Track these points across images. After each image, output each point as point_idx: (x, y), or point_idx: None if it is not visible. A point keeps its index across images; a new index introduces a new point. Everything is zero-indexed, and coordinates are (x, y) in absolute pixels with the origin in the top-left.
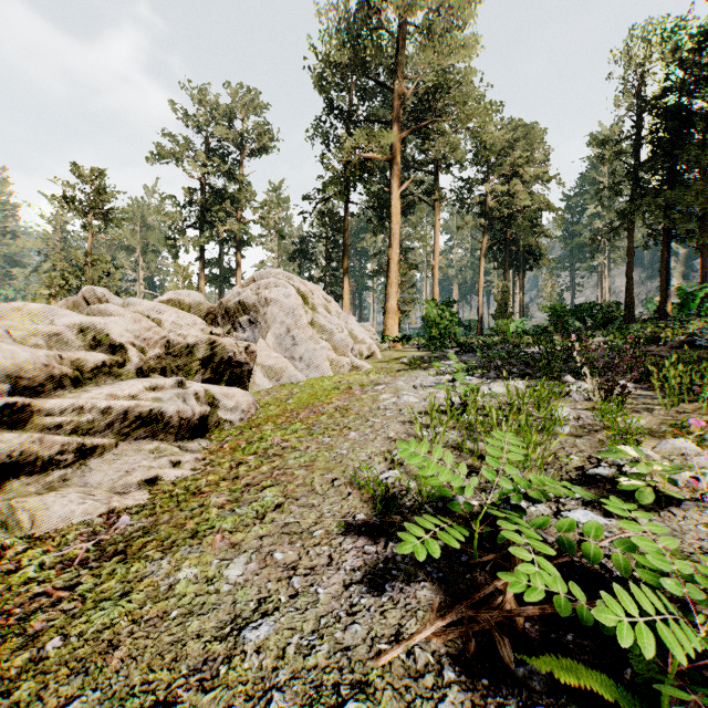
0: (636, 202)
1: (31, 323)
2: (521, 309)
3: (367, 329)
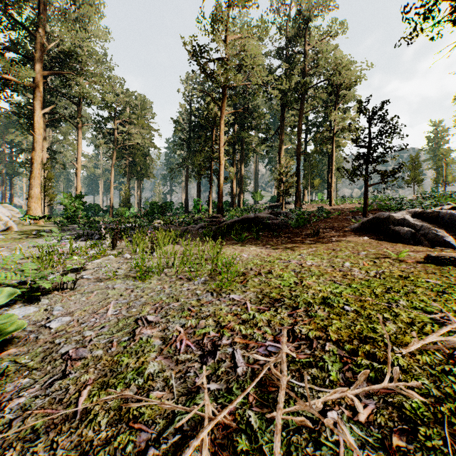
0: (188, 156)
1: None
2: (139, 201)
3: (11, 209)
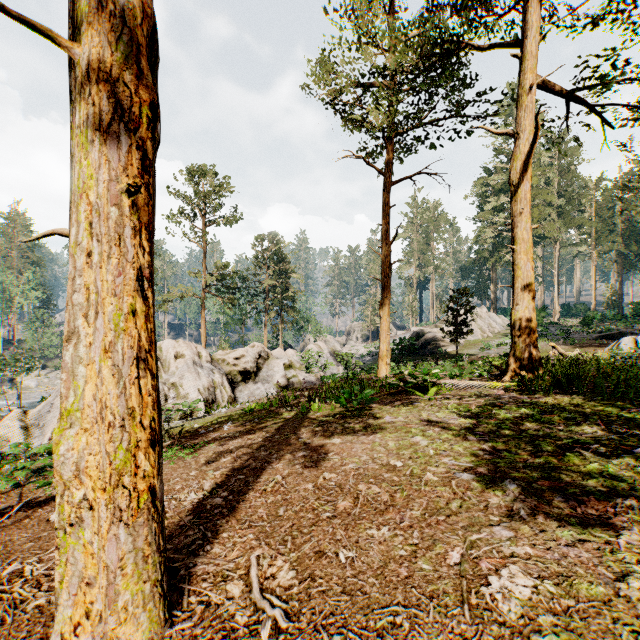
0: None
1: (436, 330)
2: None
3: (503, 318)
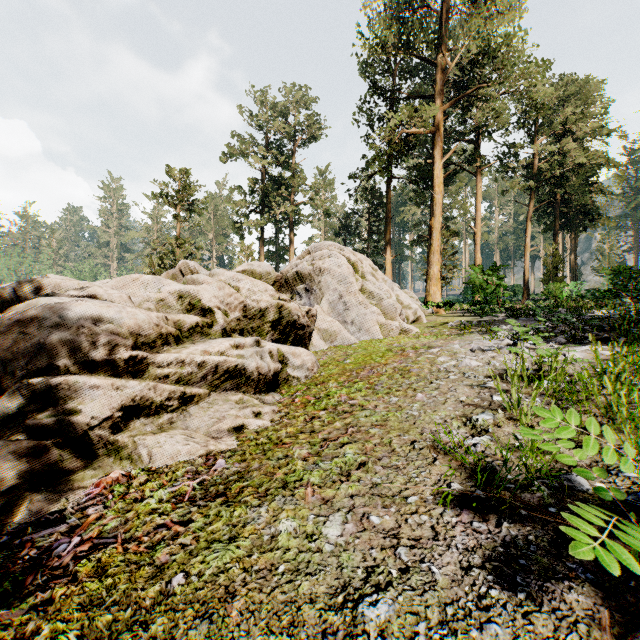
0: None
1: (144, 291)
2: (573, 272)
3: (410, 295)
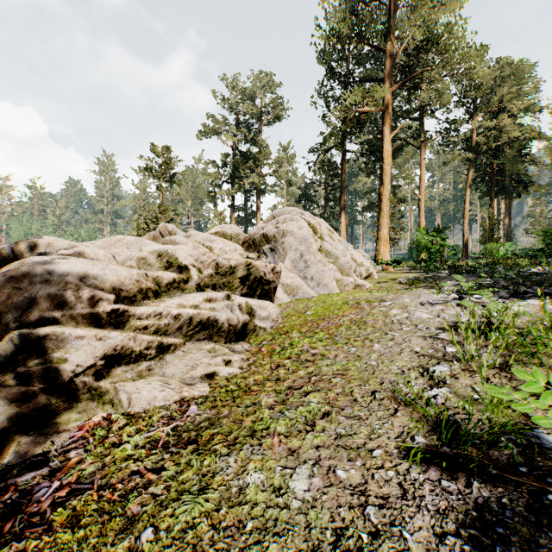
0: None
1: (127, 250)
2: (508, 234)
3: (362, 254)
